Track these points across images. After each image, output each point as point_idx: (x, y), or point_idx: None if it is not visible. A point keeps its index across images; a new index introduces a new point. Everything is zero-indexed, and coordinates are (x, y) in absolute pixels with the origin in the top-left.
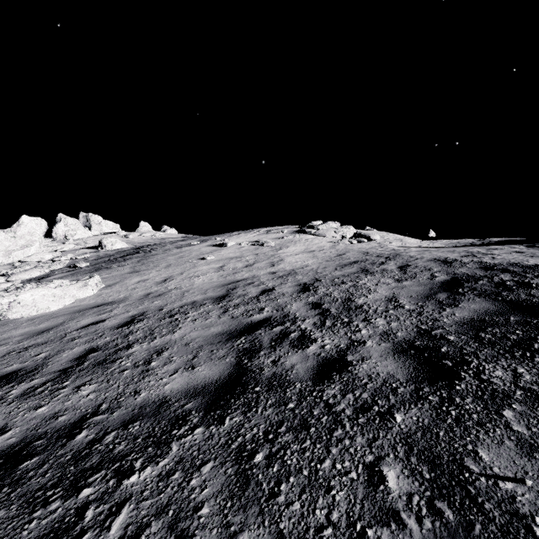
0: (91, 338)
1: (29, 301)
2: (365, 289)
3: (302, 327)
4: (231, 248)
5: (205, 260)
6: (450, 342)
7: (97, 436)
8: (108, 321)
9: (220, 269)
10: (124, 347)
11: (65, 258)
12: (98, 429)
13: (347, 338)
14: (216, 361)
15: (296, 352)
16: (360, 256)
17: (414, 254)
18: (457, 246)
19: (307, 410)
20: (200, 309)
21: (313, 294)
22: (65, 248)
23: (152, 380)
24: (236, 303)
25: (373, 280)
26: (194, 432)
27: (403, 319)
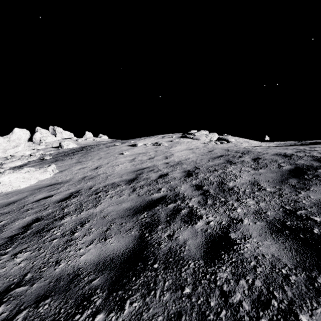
0: (39, 209)
1: (6, 181)
2: (232, 175)
3: (190, 204)
4: (140, 147)
5: (123, 155)
6: (319, 223)
7: (9, 315)
8: (54, 196)
9: (132, 161)
10: (59, 218)
11: (38, 153)
12: (14, 305)
13: (226, 215)
14: (123, 234)
15: (186, 227)
16: (223, 152)
17: (261, 151)
18: (285, 145)
19: (204, 299)
20: (117, 188)
21: (195, 178)
22: (39, 148)
23: (72, 250)
24: (141, 184)
25: (237, 169)
26: (95, 320)
27: (268, 200)
